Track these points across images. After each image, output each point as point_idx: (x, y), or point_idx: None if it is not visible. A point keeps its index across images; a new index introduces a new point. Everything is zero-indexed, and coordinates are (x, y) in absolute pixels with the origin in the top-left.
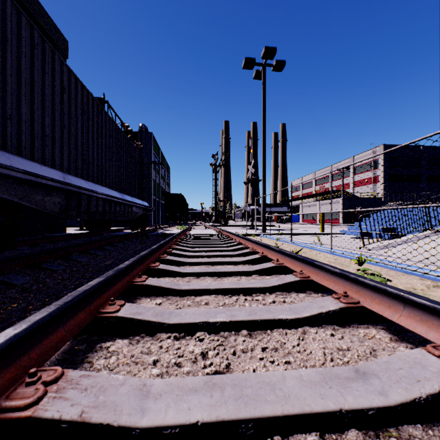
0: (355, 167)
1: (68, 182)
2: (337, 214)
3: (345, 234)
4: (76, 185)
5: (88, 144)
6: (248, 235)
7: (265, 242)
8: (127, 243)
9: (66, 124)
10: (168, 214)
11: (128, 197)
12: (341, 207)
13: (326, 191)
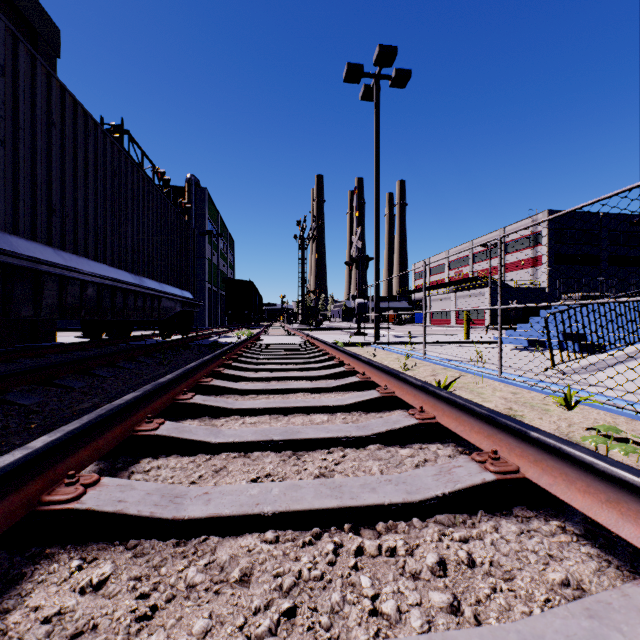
0: (506, 243)
1: (4, 248)
2: (481, 311)
3: (503, 343)
4: (27, 255)
5: (63, 182)
6: (352, 345)
7: (380, 357)
8: (145, 362)
9: (6, 137)
10: (230, 311)
11: (151, 283)
12: (487, 301)
13: (465, 278)
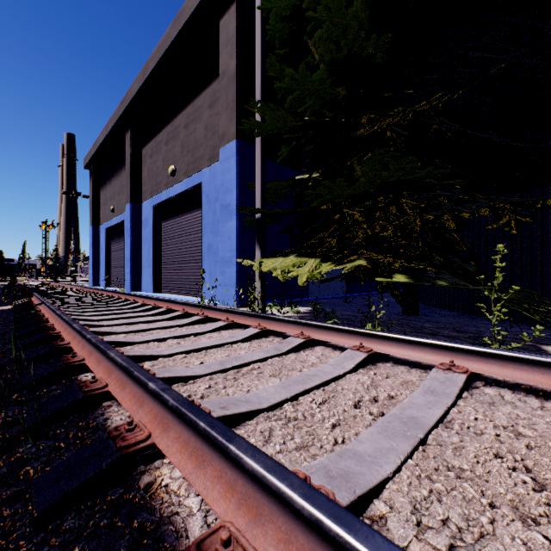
0: None
1: None
2: None
3: None
4: None
5: None
6: None
7: None
8: None
9: None
10: None
11: None
12: None
13: None
